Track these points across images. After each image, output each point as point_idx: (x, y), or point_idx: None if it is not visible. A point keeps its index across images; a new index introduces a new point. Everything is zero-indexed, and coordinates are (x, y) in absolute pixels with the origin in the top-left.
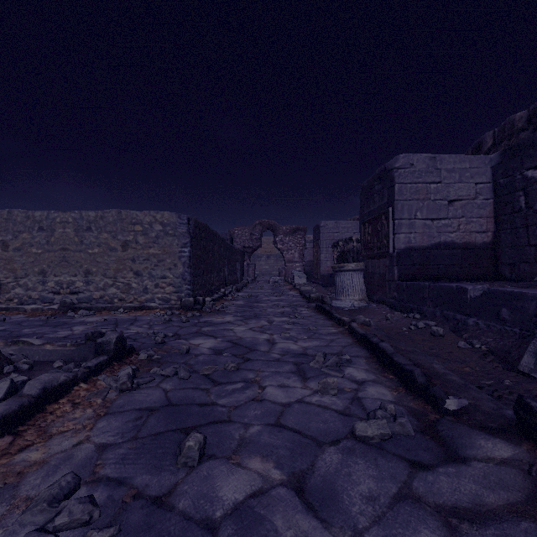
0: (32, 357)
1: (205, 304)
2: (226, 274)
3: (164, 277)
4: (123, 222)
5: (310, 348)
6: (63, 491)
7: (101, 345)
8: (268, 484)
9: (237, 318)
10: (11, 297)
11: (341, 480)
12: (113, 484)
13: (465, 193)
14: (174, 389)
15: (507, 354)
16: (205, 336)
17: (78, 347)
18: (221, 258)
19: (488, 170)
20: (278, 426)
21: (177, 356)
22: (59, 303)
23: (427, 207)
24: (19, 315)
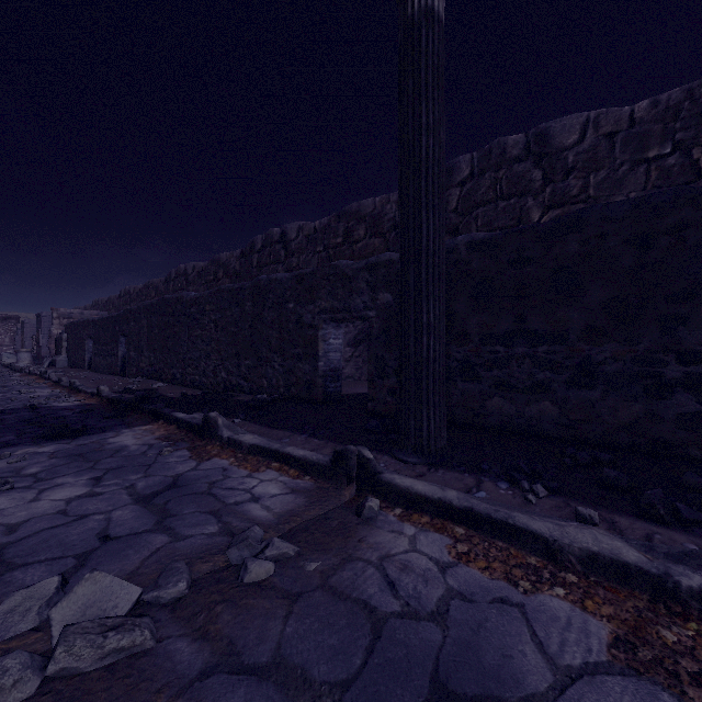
0: None
1: None
2: None
3: None
4: None
5: None
6: None
7: None
8: None
9: None
10: None
11: None
12: None
13: None
14: None
15: None
16: None
17: None
18: None
19: None
20: None
21: None
22: None
23: None
24: None
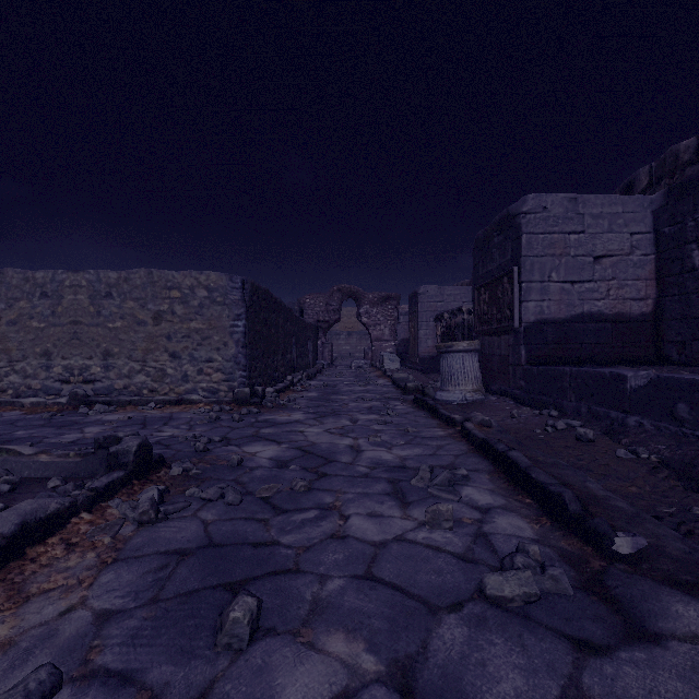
0: (19, 471)
1: (265, 396)
2: (294, 357)
3: (210, 360)
4: (155, 286)
5: (409, 458)
6: (30, 698)
7: (116, 455)
8: (357, 680)
9: (308, 415)
10: (4, 387)
11: (471, 673)
12: (114, 682)
13: (616, 246)
14: (219, 521)
15: (689, 468)
16: (265, 440)
17: (85, 458)
18: (287, 334)
19: (648, 216)
20: (370, 579)
21: (225, 470)
22: (68, 395)
23: (565, 266)
24: (14, 411)
